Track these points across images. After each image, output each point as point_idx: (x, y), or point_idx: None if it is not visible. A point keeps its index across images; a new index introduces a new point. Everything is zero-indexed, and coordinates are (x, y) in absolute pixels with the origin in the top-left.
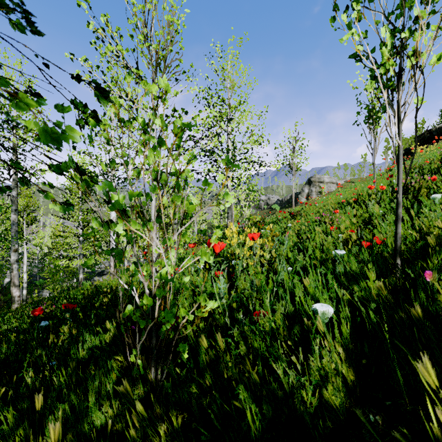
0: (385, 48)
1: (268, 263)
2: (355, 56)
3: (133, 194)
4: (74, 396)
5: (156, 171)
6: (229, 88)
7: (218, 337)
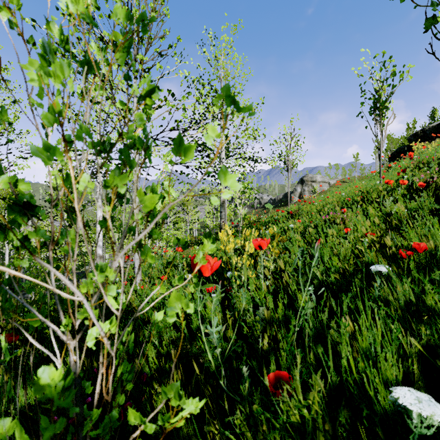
0: None
1: (272, 273)
2: None
3: None
4: None
5: (57, 112)
6: (223, 77)
7: None
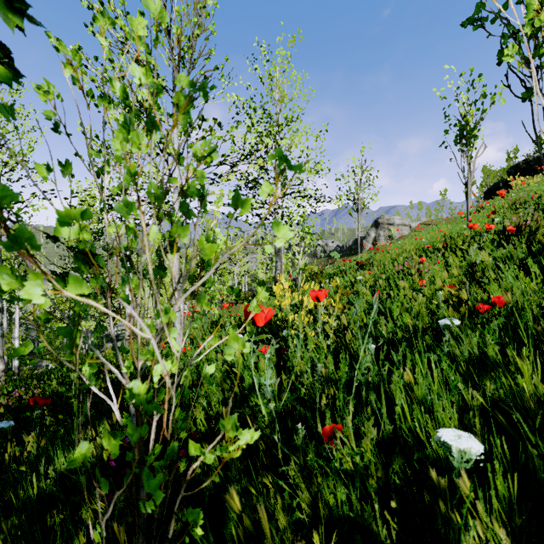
0: None
1: (334, 332)
2: (472, 22)
3: (73, 216)
4: None
5: (133, 173)
6: (278, 99)
7: (260, 511)
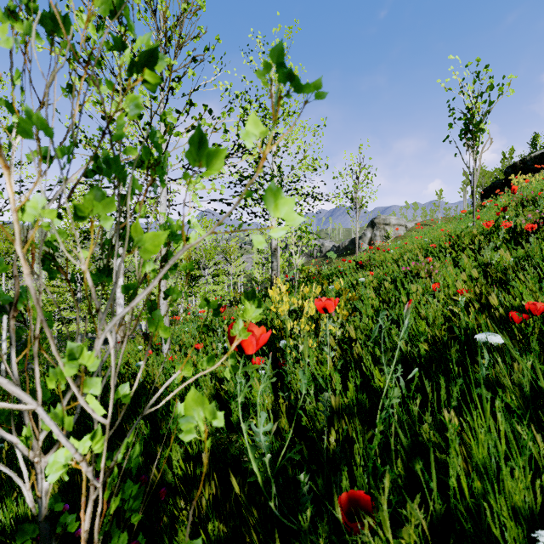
0: None
1: (338, 342)
2: None
3: None
4: None
5: None
6: (274, 92)
7: None
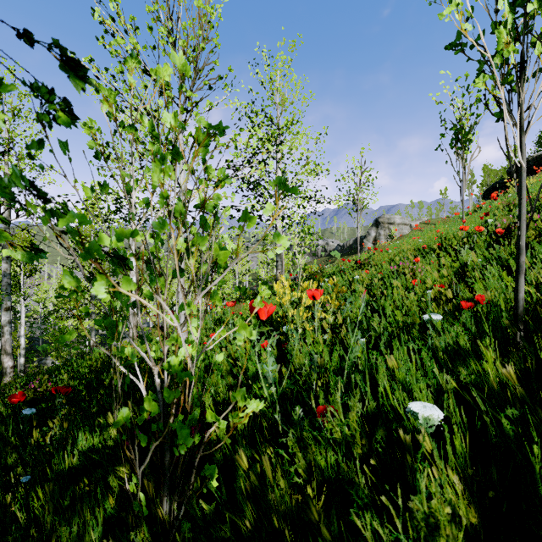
0: (502, 27)
1: (332, 328)
2: (454, 46)
3: (125, 233)
4: None
5: (166, 197)
6: (279, 103)
7: (264, 461)
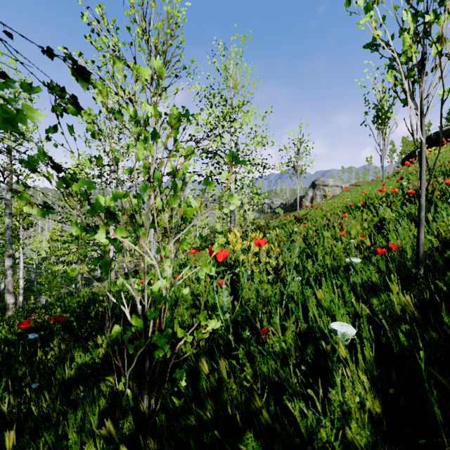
0: (406, 33)
1: (274, 270)
2: (370, 46)
3: (119, 194)
4: (50, 436)
5: (147, 168)
6: (232, 87)
7: (221, 364)
